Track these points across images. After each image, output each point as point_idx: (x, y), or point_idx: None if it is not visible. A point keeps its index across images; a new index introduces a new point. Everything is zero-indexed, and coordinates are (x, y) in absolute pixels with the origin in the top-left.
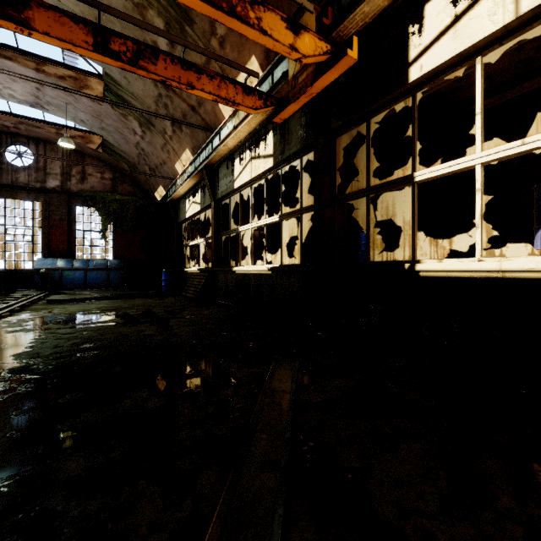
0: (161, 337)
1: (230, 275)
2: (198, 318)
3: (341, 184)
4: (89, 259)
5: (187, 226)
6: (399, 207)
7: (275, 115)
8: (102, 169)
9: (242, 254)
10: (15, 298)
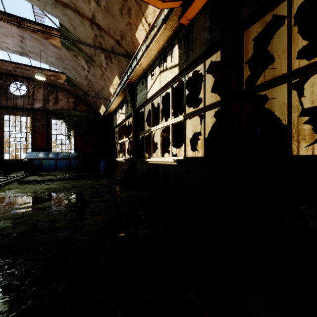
0: (66, 234)
1: (144, 164)
2: (114, 202)
3: (247, 79)
4: (58, 152)
5: (118, 131)
6: (275, 111)
7: (182, 14)
8: (68, 96)
9: (155, 148)
10: (2, 179)
